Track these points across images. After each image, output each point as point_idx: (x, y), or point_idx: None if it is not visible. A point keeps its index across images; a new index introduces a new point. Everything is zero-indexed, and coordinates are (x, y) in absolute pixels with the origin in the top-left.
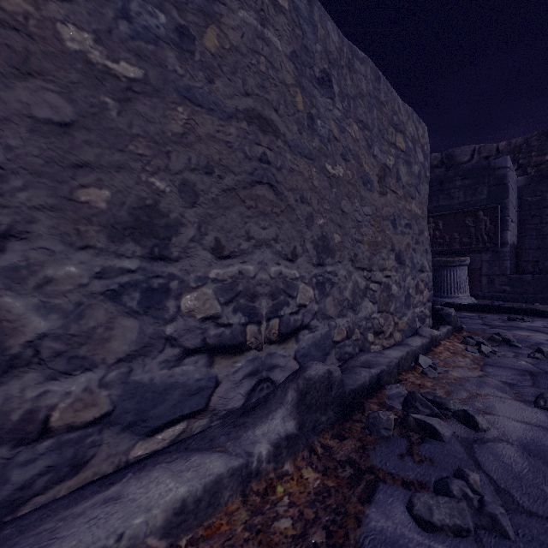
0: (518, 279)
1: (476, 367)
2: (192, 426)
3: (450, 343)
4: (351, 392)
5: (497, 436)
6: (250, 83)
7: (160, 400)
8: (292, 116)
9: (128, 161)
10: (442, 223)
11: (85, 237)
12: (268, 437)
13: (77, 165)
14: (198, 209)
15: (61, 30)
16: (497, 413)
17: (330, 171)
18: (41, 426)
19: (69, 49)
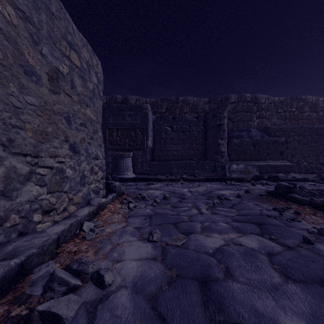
0: (152, 164)
1: (123, 220)
2: None
3: (113, 205)
4: None
5: (120, 283)
6: None
7: None
8: None
9: None
10: (120, 133)
11: None
12: None
13: None
14: None
15: None
16: (125, 257)
17: None
18: None
19: None
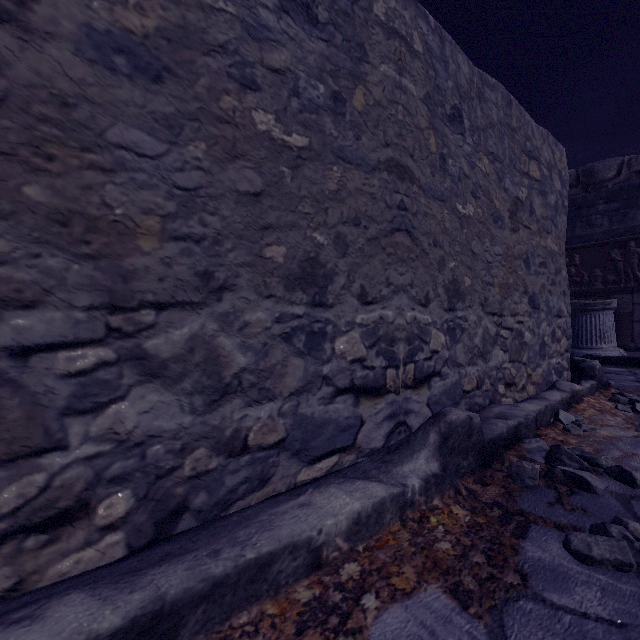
0: None
1: (630, 427)
2: (342, 460)
3: (595, 400)
4: (490, 441)
5: None
6: (390, 134)
7: (318, 433)
8: (425, 160)
9: (298, 220)
10: (579, 257)
11: (269, 288)
12: (416, 473)
13: (264, 227)
14: (347, 259)
15: (254, 116)
16: None
17: (461, 211)
18: (242, 443)
19: (260, 131)
